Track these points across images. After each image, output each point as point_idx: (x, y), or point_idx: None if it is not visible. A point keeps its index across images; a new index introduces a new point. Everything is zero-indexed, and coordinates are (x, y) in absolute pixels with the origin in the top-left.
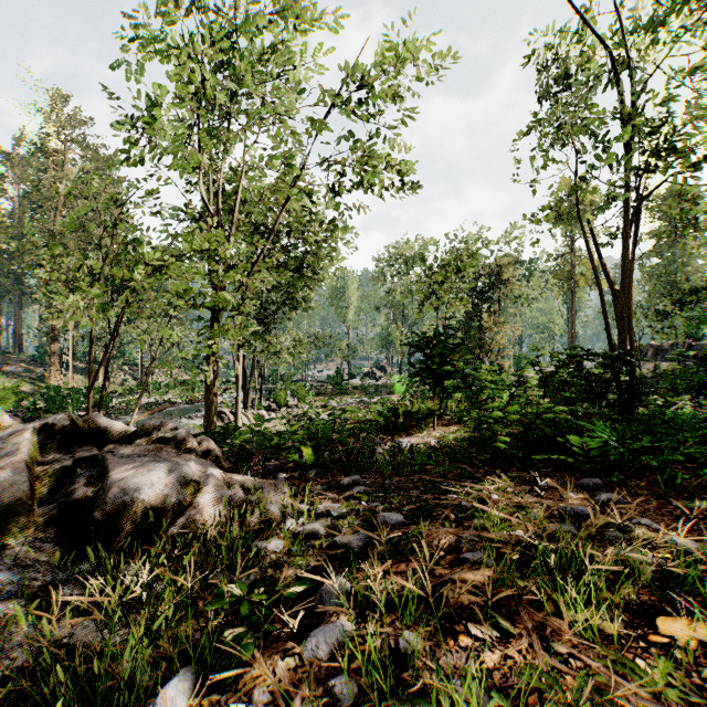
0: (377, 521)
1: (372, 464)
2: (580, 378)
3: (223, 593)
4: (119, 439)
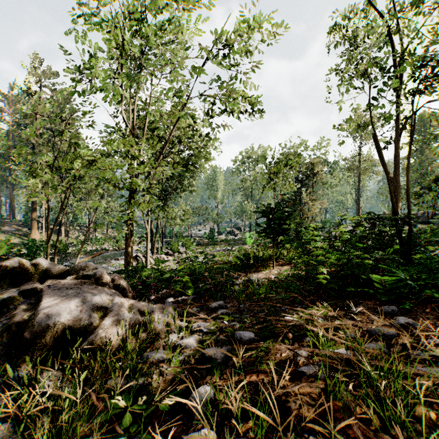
0: (235, 337)
1: (232, 292)
2: (374, 234)
3: (111, 405)
4: (57, 275)
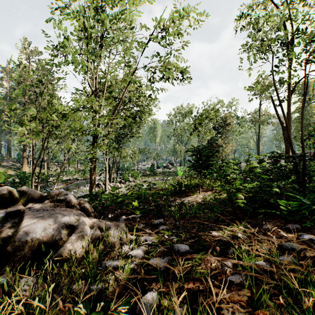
0: (173, 249)
1: (169, 212)
2: (277, 168)
3: (74, 312)
4: (37, 200)
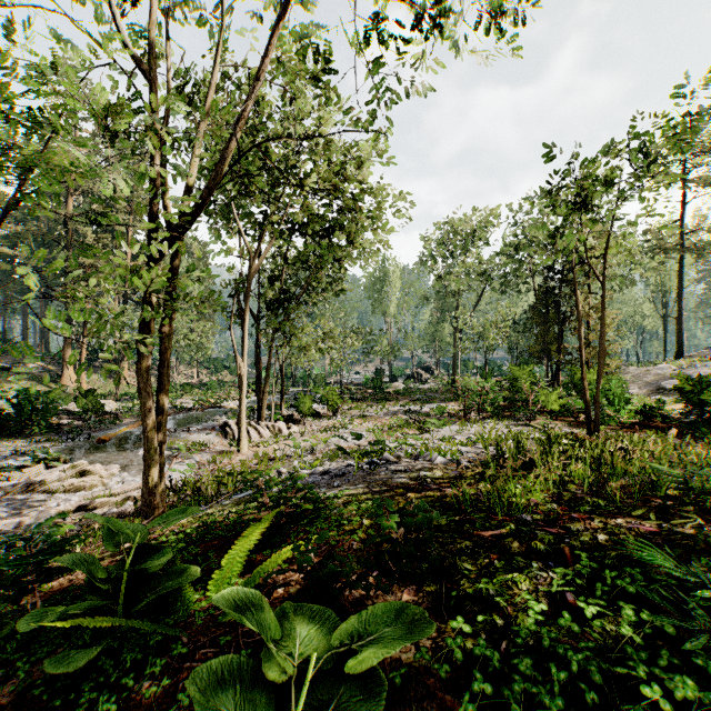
0: None
1: None
2: None
3: None
4: None
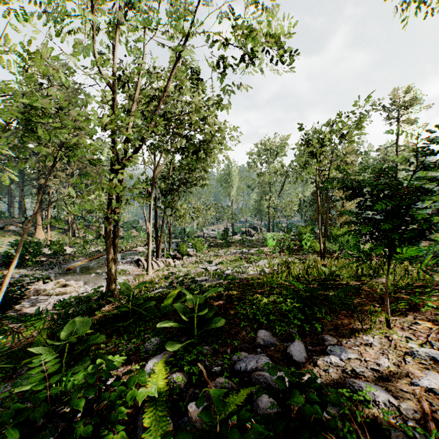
0: None
1: None
2: None
3: None
4: None
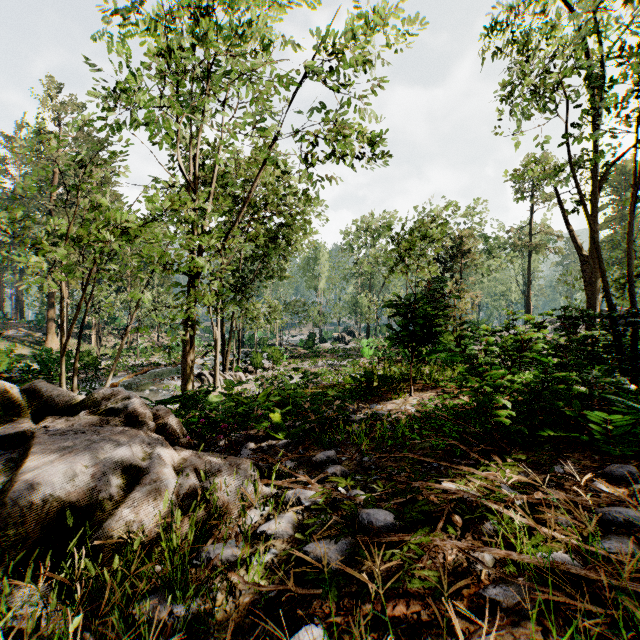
0: (359, 521)
1: (348, 435)
2: (577, 341)
3: None
4: (65, 409)
